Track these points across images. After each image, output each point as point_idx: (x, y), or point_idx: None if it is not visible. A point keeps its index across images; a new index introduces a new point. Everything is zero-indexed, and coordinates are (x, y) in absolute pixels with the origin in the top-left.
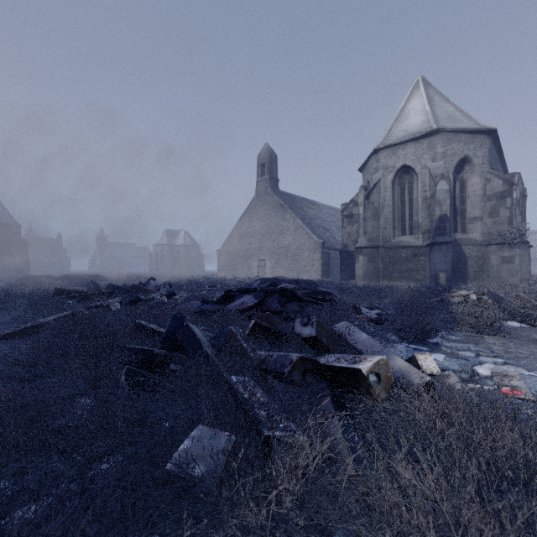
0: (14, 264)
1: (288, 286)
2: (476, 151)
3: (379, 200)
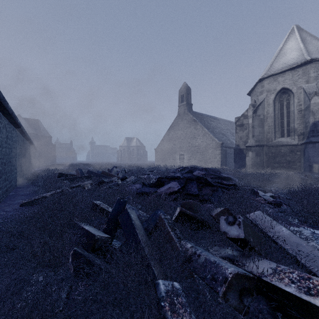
0: (49, 157)
1: (200, 173)
2: None
3: (264, 113)
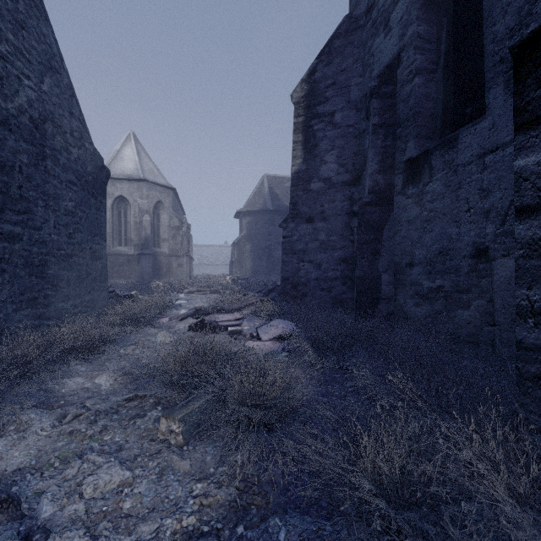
0: None
1: None
2: (166, 198)
3: None
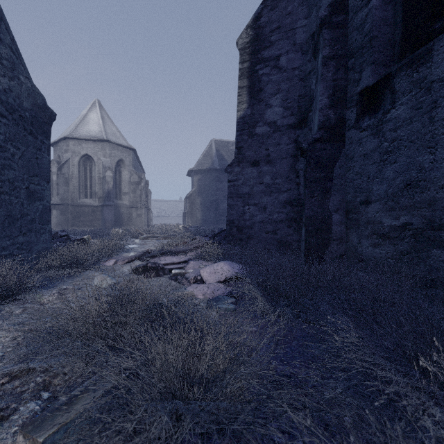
0: None
1: None
2: (126, 157)
3: (69, 173)
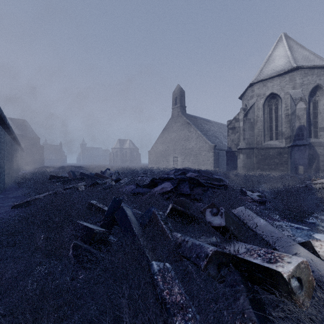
0: (36, 160)
1: (193, 174)
2: None
3: (254, 117)
